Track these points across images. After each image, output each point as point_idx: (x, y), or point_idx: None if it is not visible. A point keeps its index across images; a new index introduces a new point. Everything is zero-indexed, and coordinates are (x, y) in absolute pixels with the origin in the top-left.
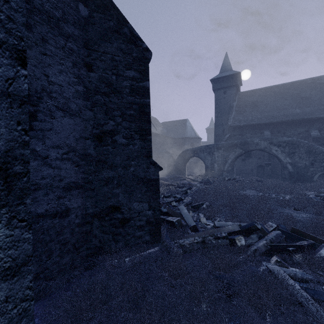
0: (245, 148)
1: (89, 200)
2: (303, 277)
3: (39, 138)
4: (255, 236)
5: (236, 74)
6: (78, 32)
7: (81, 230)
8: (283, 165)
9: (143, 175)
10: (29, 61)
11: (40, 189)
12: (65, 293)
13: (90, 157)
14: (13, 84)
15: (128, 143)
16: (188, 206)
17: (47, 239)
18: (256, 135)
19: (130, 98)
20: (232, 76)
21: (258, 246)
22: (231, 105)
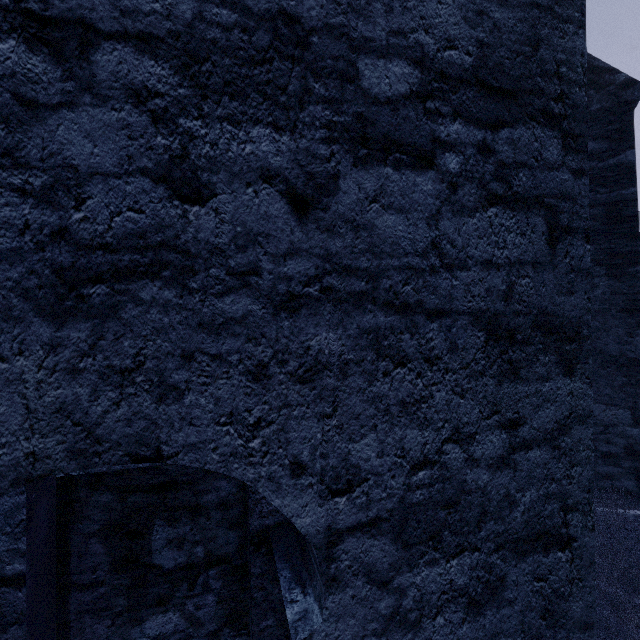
0: None
1: None
2: None
3: None
4: None
5: None
6: None
7: None
8: None
9: (615, 351)
10: None
11: None
12: None
13: None
14: (582, 260)
15: None
16: None
17: None
18: None
19: None
20: None
21: None
22: None
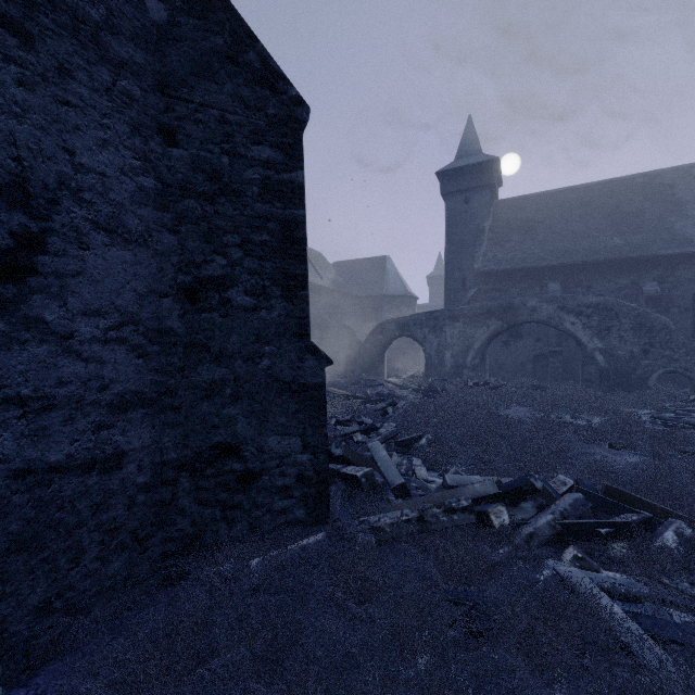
0: (510, 317)
1: (170, 431)
2: (630, 591)
3: (52, 293)
4: (530, 505)
5: (491, 161)
6: (143, 57)
7: (151, 498)
8: (587, 354)
9: (289, 377)
10: (27, 117)
11: (54, 407)
12: (111, 644)
13: (172, 337)
14: None
15: (258, 305)
16: (389, 442)
17: (71, 522)
18: (531, 292)
19: (262, 207)
20: (482, 166)
21: (538, 527)
22: (479, 227)
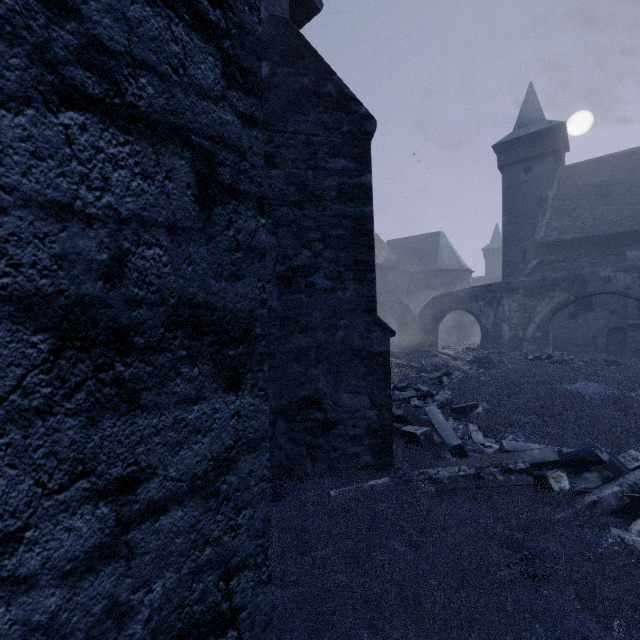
0: (577, 289)
1: (271, 385)
2: None
3: None
4: (594, 476)
5: (555, 127)
6: None
7: None
8: None
9: (359, 345)
10: None
11: None
12: None
13: (272, 313)
14: (255, 237)
15: (334, 287)
16: (445, 408)
17: None
18: (605, 261)
19: (338, 207)
20: (545, 133)
21: (602, 496)
22: (541, 197)
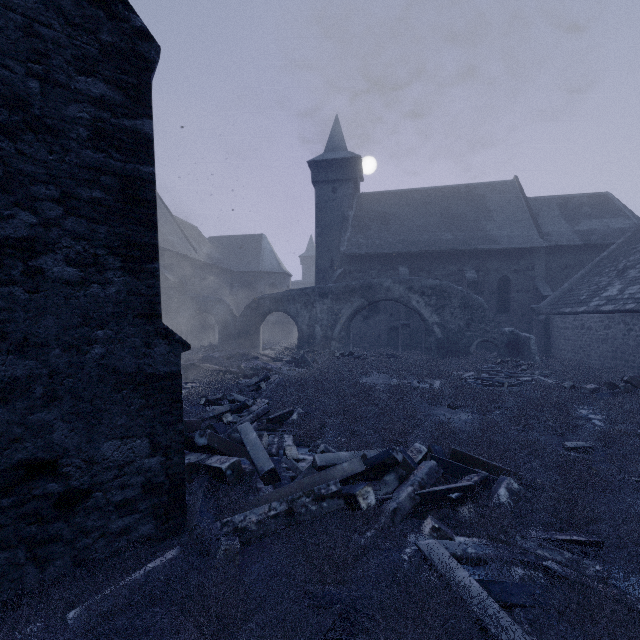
0: (370, 296)
1: None
2: (479, 556)
3: None
4: (392, 478)
5: (354, 158)
6: None
7: None
8: (428, 327)
9: (132, 367)
10: None
11: None
12: None
13: None
14: None
15: (86, 278)
16: (261, 419)
17: None
18: (386, 274)
19: (93, 155)
20: (347, 162)
21: (400, 501)
22: (345, 215)
